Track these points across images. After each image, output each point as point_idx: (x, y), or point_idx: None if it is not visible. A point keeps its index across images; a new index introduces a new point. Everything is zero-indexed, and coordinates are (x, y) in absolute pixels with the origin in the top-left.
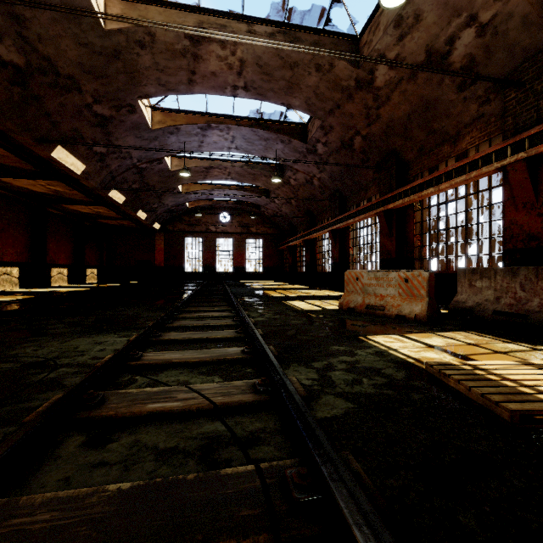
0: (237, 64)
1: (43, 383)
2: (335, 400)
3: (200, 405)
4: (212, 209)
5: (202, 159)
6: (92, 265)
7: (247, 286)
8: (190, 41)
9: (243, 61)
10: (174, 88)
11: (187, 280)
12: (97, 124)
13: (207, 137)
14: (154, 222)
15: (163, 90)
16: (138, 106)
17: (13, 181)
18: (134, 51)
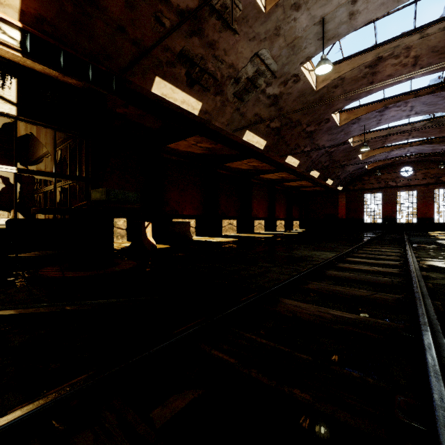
0: (410, 60)
1: (312, 260)
2: (444, 281)
3: (373, 270)
4: (391, 166)
5: (380, 131)
6: (296, 218)
7: (430, 236)
8: (369, 68)
9: (416, 56)
10: (356, 97)
11: (365, 229)
12: (307, 137)
13: (384, 115)
14: (338, 185)
15: (348, 102)
16: (331, 117)
17: (264, 176)
18: (331, 92)
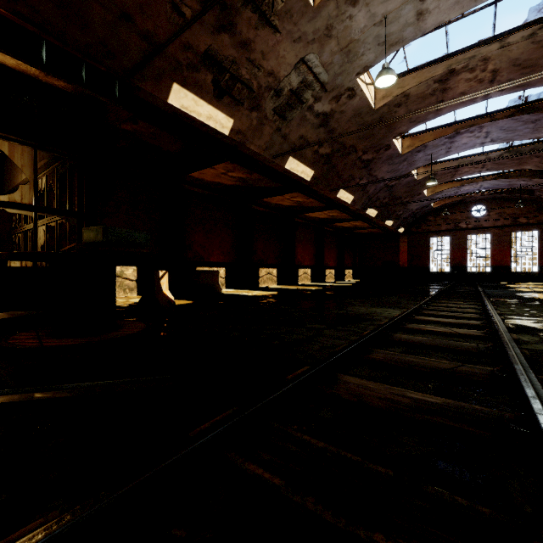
0: (488, 75)
1: (373, 319)
2: (541, 346)
3: (451, 332)
4: (461, 205)
5: (449, 161)
6: (348, 266)
7: (508, 288)
8: (438, 83)
9: (495, 71)
10: (423, 119)
11: (431, 280)
12: (363, 167)
13: (455, 143)
14: (399, 227)
15: (413, 124)
16: (392, 143)
17: (311, 214)
18: (392, 111)
